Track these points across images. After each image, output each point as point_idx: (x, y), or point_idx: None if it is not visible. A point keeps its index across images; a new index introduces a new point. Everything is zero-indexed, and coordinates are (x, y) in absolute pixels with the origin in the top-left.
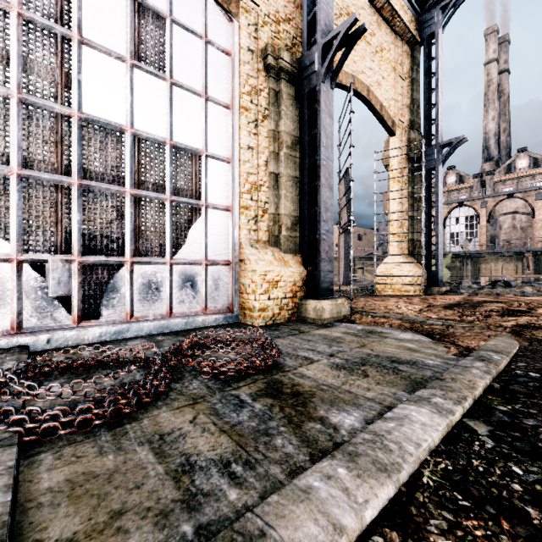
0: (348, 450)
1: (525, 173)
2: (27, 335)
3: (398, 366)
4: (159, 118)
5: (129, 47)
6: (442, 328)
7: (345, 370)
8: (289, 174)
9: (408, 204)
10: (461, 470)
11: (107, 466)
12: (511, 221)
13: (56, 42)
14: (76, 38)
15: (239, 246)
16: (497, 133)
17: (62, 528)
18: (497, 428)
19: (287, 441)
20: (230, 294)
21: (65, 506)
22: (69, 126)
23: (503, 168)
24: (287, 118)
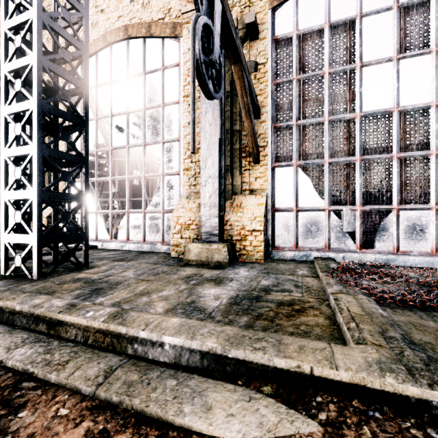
0: None
1: None
2: (332, 252)
3: None
4: (423, 88)
5: (396, 46)
6: None
7: None
8: None
9: None
10: None
11: (431, 325)
12: None
13: (346, 76)
14: (358, 66)
15: None
16: None
17: (420, 337)
18: None
19: None
20: None
21: (415, 330)
22: (353, 125)
23: None
24: None
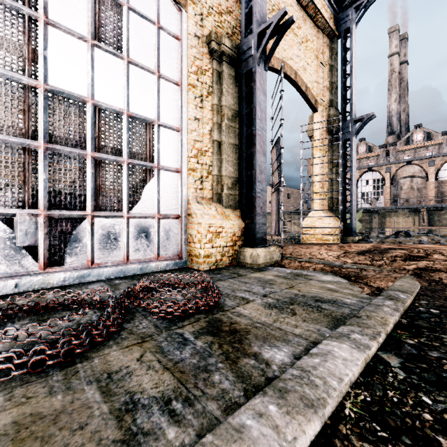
0: (278, 387)
1: (420, 144)
2: None
3: (321, 304)
4: (117, 92)
5: (91, 28)
6: (356, 271)
7: (276, 309)
8: (229, 141)
9: (328, 168)
10: (379, 401)
11: (55, 406)
12: (409, 183)
13: (23, 22)
14: (42, 19)
15: (187, 203)
16: (398, 112)
17: None
18: (407, 360)
19: (224, 377)
20: (180, 243)
21: None
22: (35, 96)
23: (403, 141)
24: (228, 95)
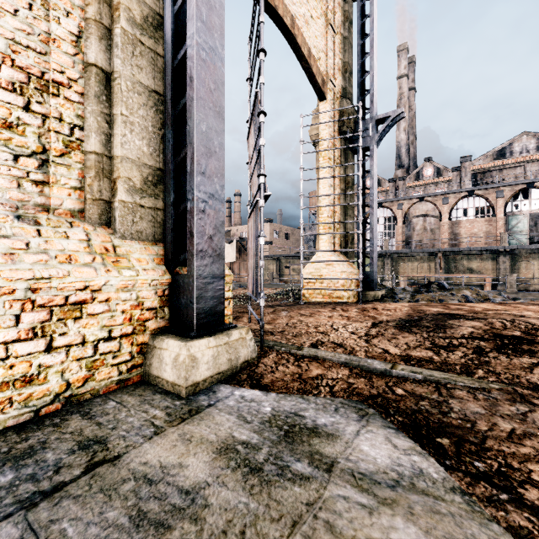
0: None
1: (430, 180)
2: None
3: None
4: None
5: None
6: (431, 395)
7: None
8: (136, 78)
9: (340, 189)
10: None
11: None
12: (422, 223)
13: None
14: None
15: None
16: (407, 143)
17: None
18: None
19: None
20: None
21: None
22: None
23: (413, 175)
24: None
